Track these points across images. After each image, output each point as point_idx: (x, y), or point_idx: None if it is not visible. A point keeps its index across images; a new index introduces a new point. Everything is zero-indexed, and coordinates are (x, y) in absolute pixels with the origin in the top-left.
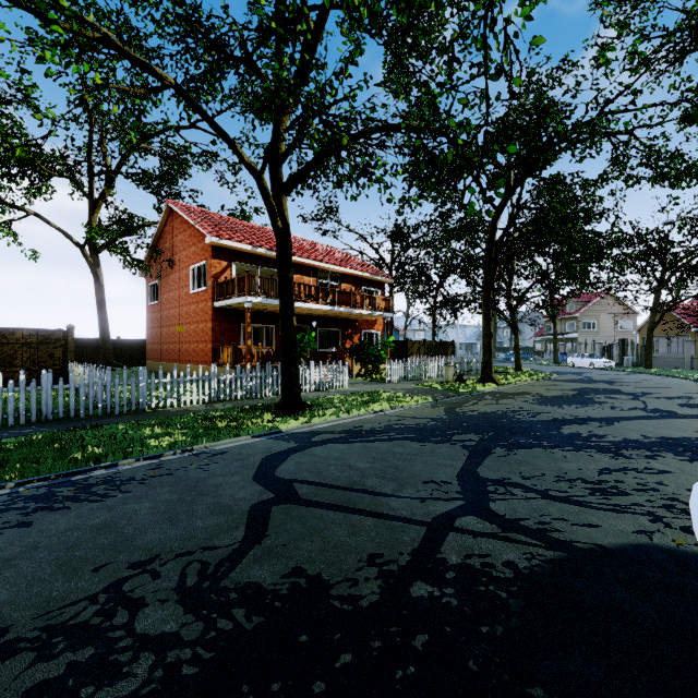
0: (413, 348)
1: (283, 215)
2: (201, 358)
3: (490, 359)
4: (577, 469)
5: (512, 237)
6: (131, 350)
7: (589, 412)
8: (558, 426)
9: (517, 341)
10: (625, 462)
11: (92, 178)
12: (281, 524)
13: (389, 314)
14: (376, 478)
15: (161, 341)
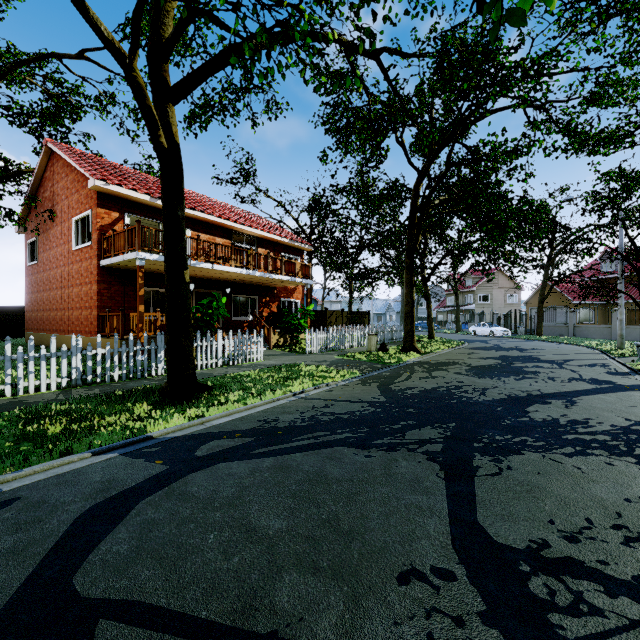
0: (332, 317)
1: (169, 130)
2: (85, 327)
3: (412, 327)
4: (625, 501)
5: (433, 204)
6: (10, 319)
7: (535, 386)
8: (522, 409)
9: (430, 311)
10: None
11: None
12: None
13: (309, 281)
14: (300, 572)
15: (41, 308)
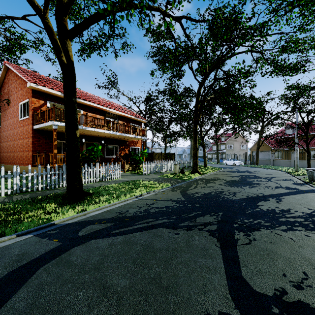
0: (156, 156)
1: (67, 54)
2: (25, 161)
3: (196, 161)
4: None
5: (207, 99)
6: None
7: (260, 191)
8: (255, 204)
9: (205, 153)
10: None
11: None
12: None
13: (145, 138)
14: None
15: (2, 151)
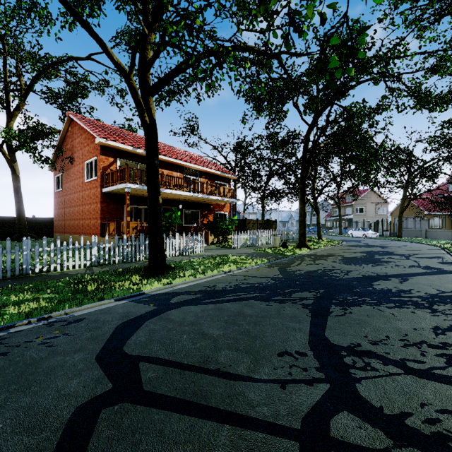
0: (250, 224)
1: (150, 112)
2: (93, 231)
3: (304, 231)
4: (413, 329)
5: (319, 146)
6: (44, 226)
7: (384, 270)
8: (370, 283)
9: (319, 220)
10: (447, 319)
11: (8, 93)
12: (103, 450)
13: (234, 200)
14: (229, 350)
15: (65, 219)
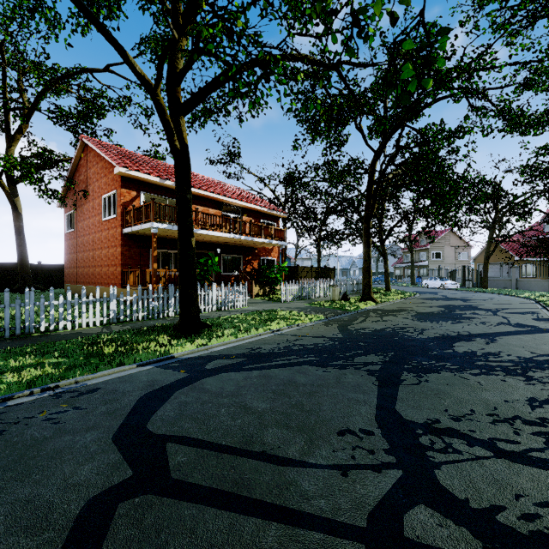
0: (303, 272)
1: (180, 135)
2: (111, 280)
3: (369, 281)
4: (504, 401)
5: (387, 178)
6: (52, 274)
7: (467, 328)
8: (450, 344)
9: (387, 267)
10: (545, 389)
11: (7, 112)
12: None
13: (284, 243)
14: (278, 427)
15: (77, 266)
